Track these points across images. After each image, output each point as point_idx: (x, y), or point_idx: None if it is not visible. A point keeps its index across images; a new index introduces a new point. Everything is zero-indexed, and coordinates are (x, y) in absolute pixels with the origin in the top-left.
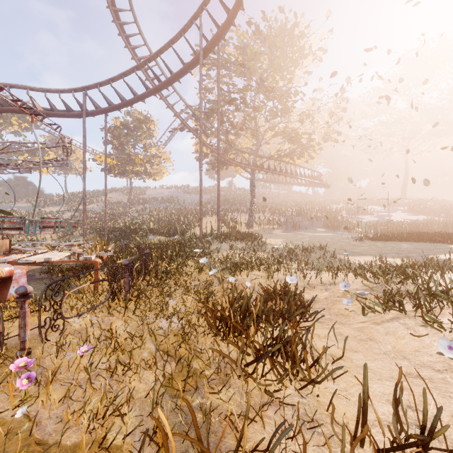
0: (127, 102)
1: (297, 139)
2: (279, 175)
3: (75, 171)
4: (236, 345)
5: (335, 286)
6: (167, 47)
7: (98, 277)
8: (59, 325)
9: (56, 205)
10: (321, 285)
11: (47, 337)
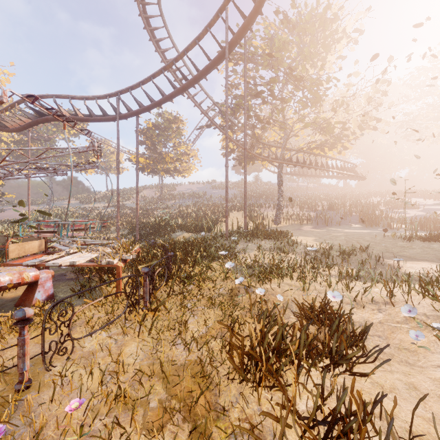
0: (156, 103)
1: (329, 129)
2: (308, 168)
3: (114, 171)
4: (272, 415)
5: (391, 306)
6: (193, 44)
7: (119, 282)
8: (67, 348)
9: (99, 202)
10: (372, 303)
11: (52, 364)
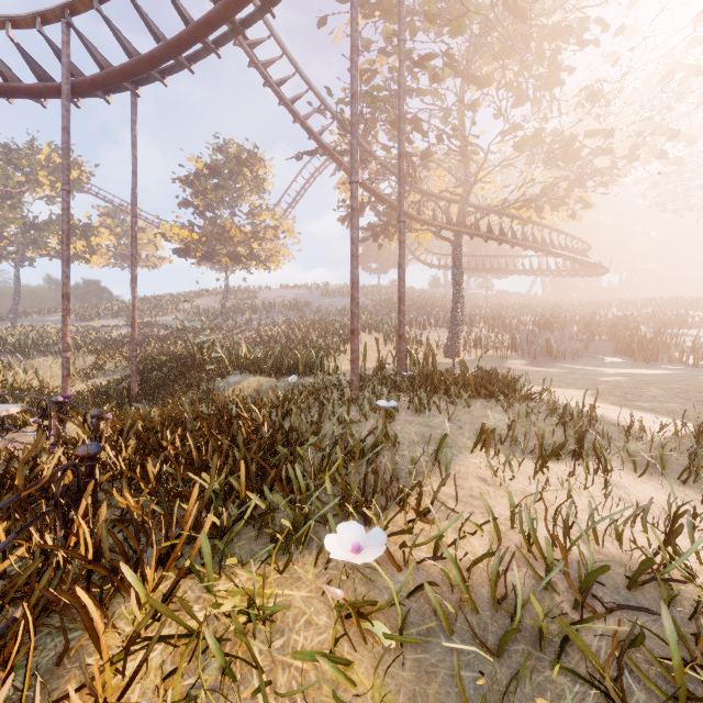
0: (171, 45)
1: (571, 153)
2: (511, 246)
3: (145, 262)
4: None
5: None
6: None
7: None
8: None
9: (114, 317)
10: None
11: None
